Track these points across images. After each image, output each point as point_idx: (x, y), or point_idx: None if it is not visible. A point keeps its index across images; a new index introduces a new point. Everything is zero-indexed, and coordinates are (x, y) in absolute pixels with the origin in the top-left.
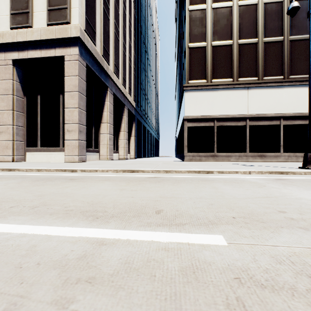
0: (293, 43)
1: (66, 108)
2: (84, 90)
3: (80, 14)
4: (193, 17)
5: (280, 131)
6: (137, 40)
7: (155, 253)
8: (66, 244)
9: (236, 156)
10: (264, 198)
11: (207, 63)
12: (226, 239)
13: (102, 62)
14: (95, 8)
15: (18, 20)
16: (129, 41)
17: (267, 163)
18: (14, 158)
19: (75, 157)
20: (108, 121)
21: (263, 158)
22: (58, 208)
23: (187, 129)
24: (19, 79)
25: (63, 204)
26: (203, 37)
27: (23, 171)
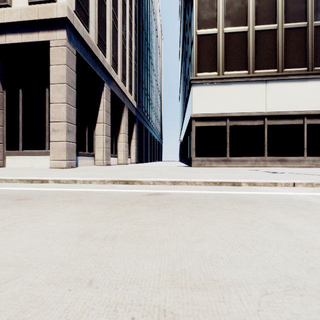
0: (318, 29)
1: (51, 103)
2: (74, 82)
3: None
4: None
5: (304, 131)
6: (138, 34)
7: None
8: None
9: (252, 160)
10: None
11: (218, 53)
12: None
13: (97, 52)
14: None
15: None
16: (129, 34)
17: (291, 169)
18: None
19: (62, 162)
20: (105, 121)
21: (284, 163)
22: None
23: (195, 130)
24: None
25: None
26: (213, 23)
27: None
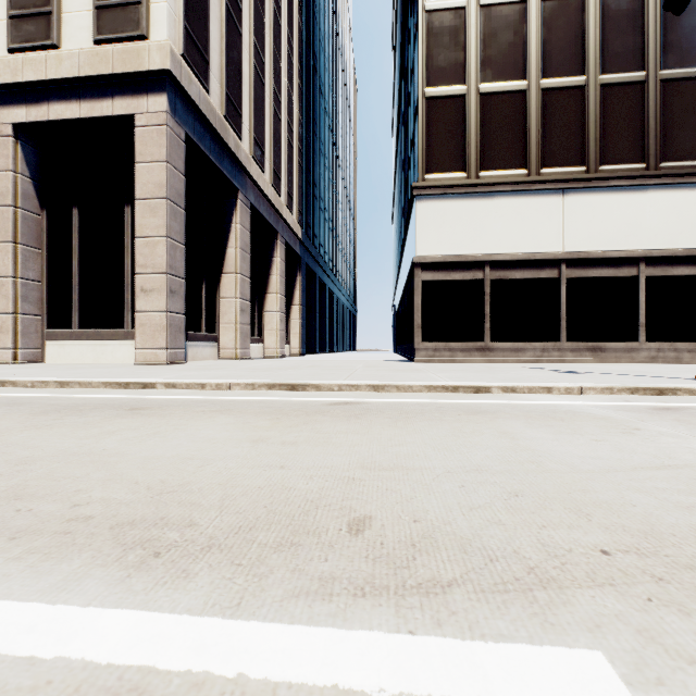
0: (668, 86)
1: (138, 238)
2: (182, 195)
3: (171, 18)
4: (436, 27)
5: (639, 291)
6: (306, 85)
7: None
8: None
9: (536, 349)
10: (659, 473)
11: (468, 133)
12: (626, 675)
13: (225, 132)
14: (209, 6)
15: (26, 31)
16: (287, 87)
17: (609, 366)
18: (18, 354)
19: (160, 353)
20: (239, 268)
21: (599, 355)
22: (49, 509)
23: (421, 288)
24: (29, 171)
25: (74, 493)
26: (459, 73)
27: (24, 387)
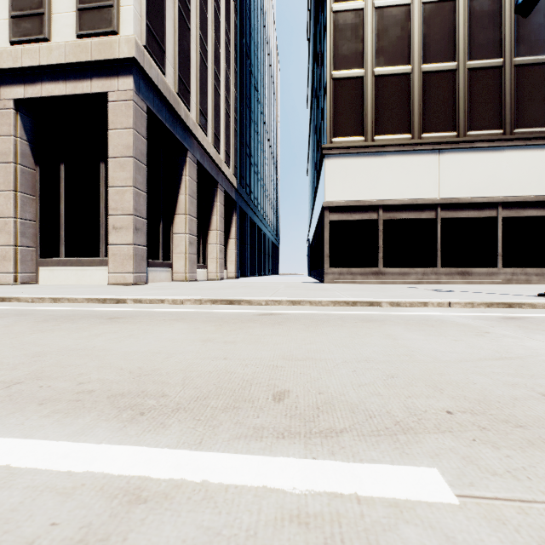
0: (520, 70)
1: (111, 187)
2: (144, 154)
3: (136, 18)
4: (341, 24)
5: (498, 229)
6: (240, 67)
7: (272, 535)
8: (44, 500)
9: (418, 273)
10: (497, 362)
11: (365, 106)
12: (450, 481)
13: (177, 105)
14: (165, 8)
15: (24, 27)
16: (225, 69)
17: (474, 287)
18: (18, 277)
19: (127, 276)
20: (188, 211)
21: (467, 278)
22: (62, 386)
23: (329, 226)
24: (26, 136)
25: (78, 375)
26: (358, 60)
27: (26, 302)
